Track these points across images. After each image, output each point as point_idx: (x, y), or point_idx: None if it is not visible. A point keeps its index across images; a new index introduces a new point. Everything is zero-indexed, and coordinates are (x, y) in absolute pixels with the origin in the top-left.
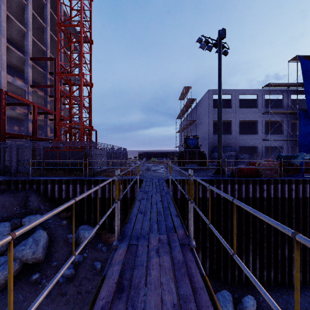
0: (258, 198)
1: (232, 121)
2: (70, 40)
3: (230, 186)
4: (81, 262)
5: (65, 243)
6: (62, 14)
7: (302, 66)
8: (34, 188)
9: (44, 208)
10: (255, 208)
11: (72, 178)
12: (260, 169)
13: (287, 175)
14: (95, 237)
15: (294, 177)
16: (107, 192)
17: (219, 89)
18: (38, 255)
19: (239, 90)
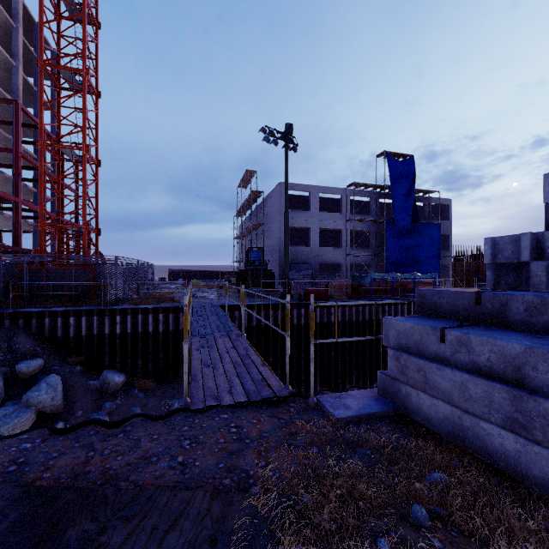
0: (326, 323)
1: (311, 228)
2: (58, 86)
3: (296, 310)
4: (113, 410)
5: (87, 391)
6: (21, 11)
7: (390, 165)
8: (20, 325)
9: (42, 351)
10: (323, 335)
11: (84, 308)
12: (332, 291)
13: (360, 297)
14: (125, 385)
15: (363, 299)
16: (140, 325)
17: (285, 195)
18: (58, 401)
19: (319, 187)
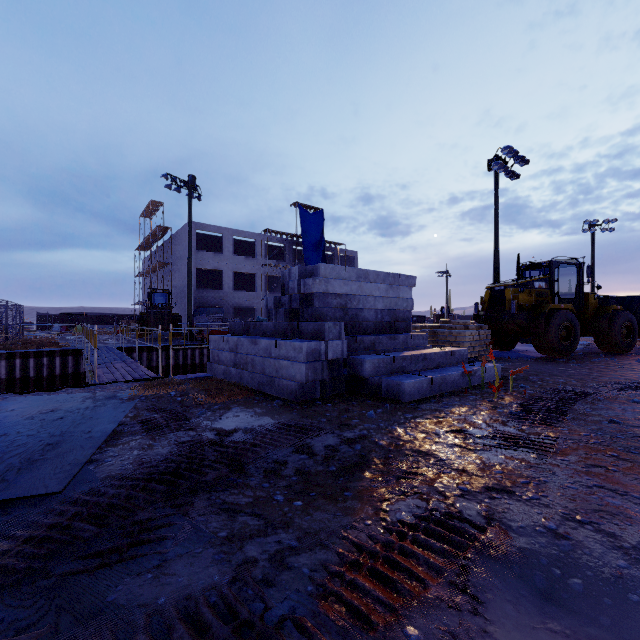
0: None
1: (224, 271)
2: None
3: (198, 351)
4: None
5: None
6: None
7: (301, 216)
8: None
9: None
10: None
11: None
12: None
13: None
14: None
15: None
16: (18, 370)
17: (189, 242)
18: None
19: (233, 230)
